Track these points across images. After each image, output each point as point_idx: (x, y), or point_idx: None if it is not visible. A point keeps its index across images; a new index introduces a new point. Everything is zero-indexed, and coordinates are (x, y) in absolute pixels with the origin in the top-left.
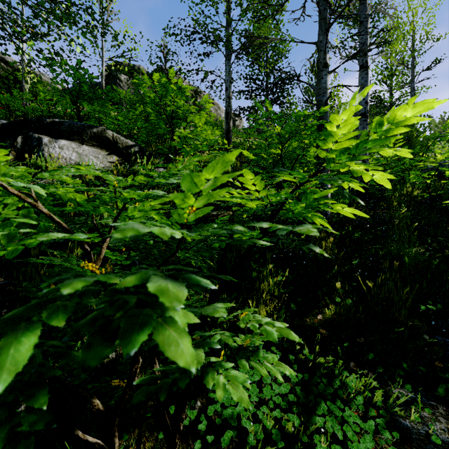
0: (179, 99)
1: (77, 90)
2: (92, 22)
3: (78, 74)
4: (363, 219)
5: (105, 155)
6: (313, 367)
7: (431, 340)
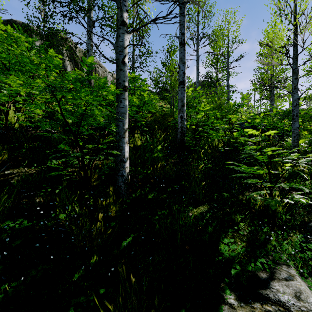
0: (16, 48)
1: None
2: None
3: None
4: (167, 175)
5: None
6: None
7: None
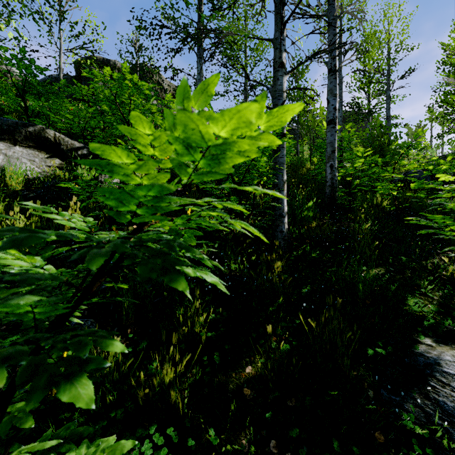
0: (137, 98)
1: (24, 82)
2: (47, 8)
3: (22, 64)
4: (325, 235)
5: (44, 158)
6: (221, 451)
7: (370, 407)
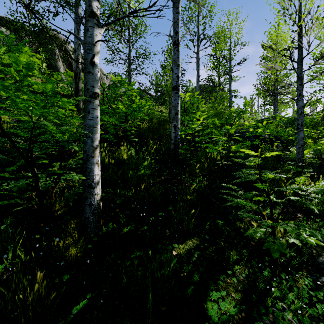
0: None
1: None
2: None
3: None
4: (153, 197)
5: None
6: None
7: None
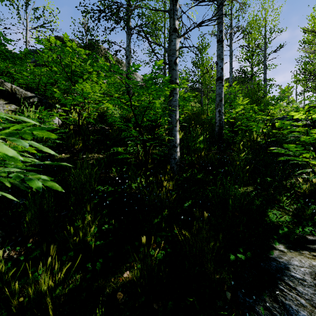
0: (77, 60)
1: None
2: None
3: None
4: (210, 161)
5: (3, 104)
6: None
7: (222, 312)
